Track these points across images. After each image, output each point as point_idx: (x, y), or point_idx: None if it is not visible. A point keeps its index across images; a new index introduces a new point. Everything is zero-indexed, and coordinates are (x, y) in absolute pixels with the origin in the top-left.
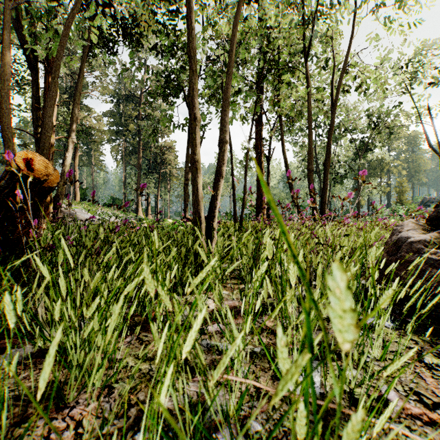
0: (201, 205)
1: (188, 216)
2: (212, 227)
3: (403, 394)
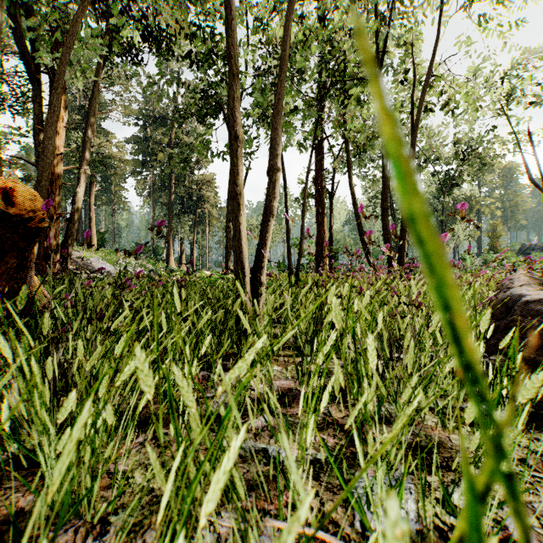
0: (245, 252)
1: (230, 266)
2: (259, 281)
3: (541, 533)
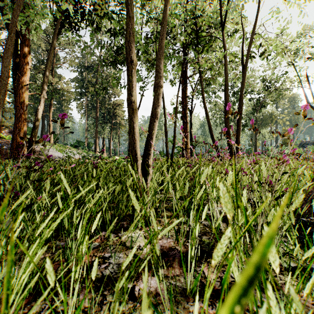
0: (137, 143)
1: None
2: (147, 164)
3: None
